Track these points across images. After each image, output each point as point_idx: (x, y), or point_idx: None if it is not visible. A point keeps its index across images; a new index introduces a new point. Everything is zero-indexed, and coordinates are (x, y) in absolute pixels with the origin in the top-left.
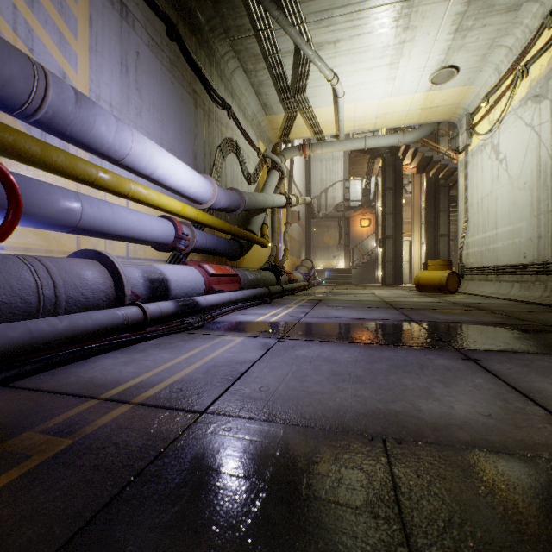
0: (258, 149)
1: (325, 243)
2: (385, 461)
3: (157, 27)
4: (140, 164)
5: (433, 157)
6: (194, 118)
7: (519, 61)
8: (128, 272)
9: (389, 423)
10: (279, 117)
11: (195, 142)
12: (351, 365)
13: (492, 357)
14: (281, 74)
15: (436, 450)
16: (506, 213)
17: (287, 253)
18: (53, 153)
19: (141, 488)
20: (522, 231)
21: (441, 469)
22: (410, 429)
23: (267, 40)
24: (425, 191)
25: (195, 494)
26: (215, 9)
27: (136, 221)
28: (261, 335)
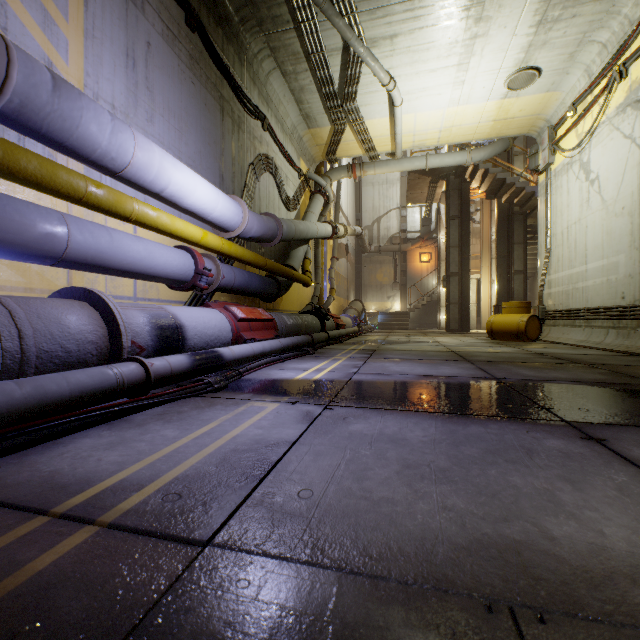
0: (299, 169)
1: (378, 282)
2: None
3: (173, 13)
4: (146, 177)
5: (506, 179)
6: (220, 128)
7: (616, 60)
8: (128, 317)
9: (511, 568)
10: (323, 131)
11: (221, 158)
12: (428, 449)
13: (621, 435)
14: (327, 77)
15: None
16: (599, 244)
17: (333, 293)
18: (22, 156)
19: None
20: (619, 266)
21: None
22: (550, 583)
23: (310, 35)
24: (497, 220)
25: None
26: None
27: (143, 251)
28: (302, 399)
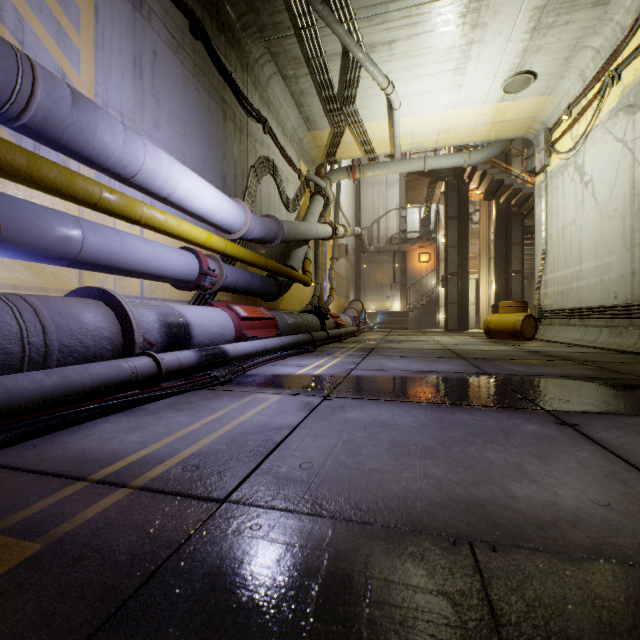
0: (299, 171)
1: (377, 282)
2: (477, 581)
3: (178, 22)
4: (155, 183)
5: (504, 180)
6: (223, 132)
7: (609, 65)
8: (139, 315)
9: (475, 517)
10: (323, 133)
11: (224, 161)
12: (416, 432)
13: (593, 421)
14: (326, 81)
15: (547, 562)
16: (593, 245)
17: (333, 293)
18: (44, 166)
19: (124, 628)
20: (612, 267)
21: (558, 594)
22: (506, 526)
23: (310, 41)
24: (495, 221)
25: (203, 639)
26: (247, 3)
27: (151, 253)
28: (303, 392)
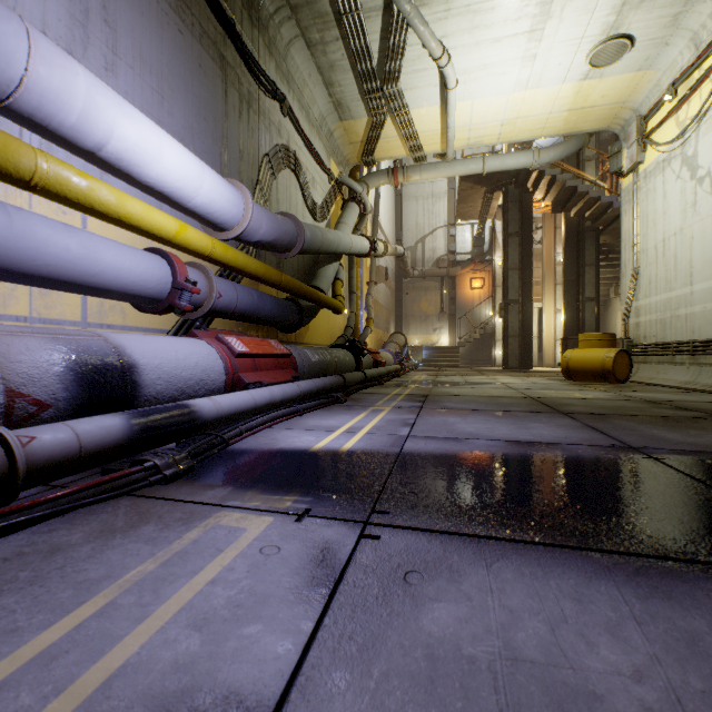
0: (328, 171)
1: (422, 311)
2: None
3: None
4: (61, 117)
5: (578, 187)
6: (222, 101)
7: None
8: (15, 350)
9: None
10: (359, 124)
11: (224, 141)
12: None
13: None
14: (363, 49)
15: None
16: (711, 259)
17: (371, 323)
18: None
19: None
20: None
21: None
22: None
23: None
24: (564, 238)
25: None
26: None
27: (77, 248)
28: (318, 504)
